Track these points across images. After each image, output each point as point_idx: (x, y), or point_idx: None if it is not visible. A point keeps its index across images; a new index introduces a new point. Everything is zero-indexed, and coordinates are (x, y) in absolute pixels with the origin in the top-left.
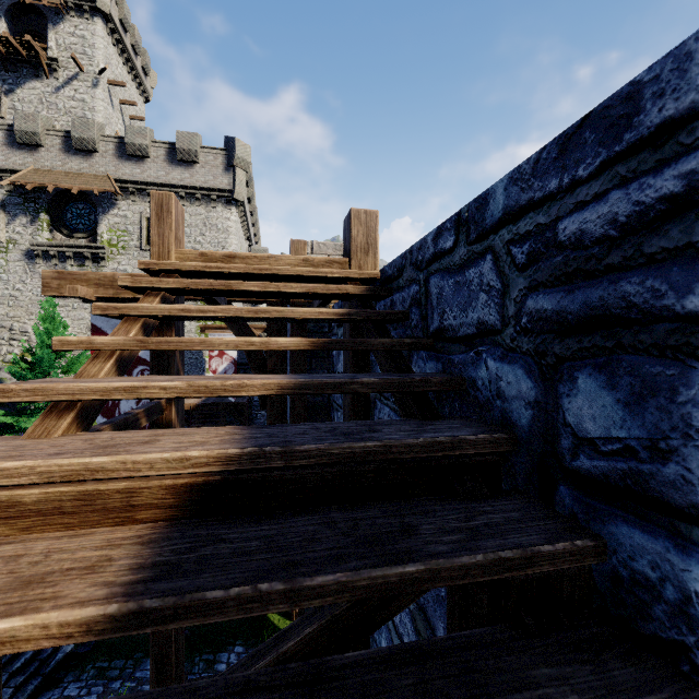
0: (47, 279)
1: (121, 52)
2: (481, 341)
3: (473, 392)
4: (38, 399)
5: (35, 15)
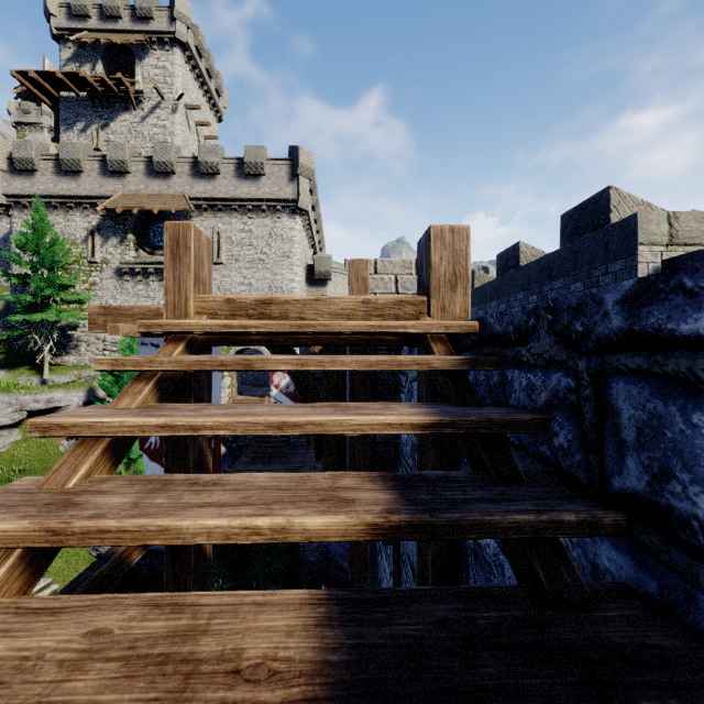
0: (93, 315)
1: (197, 78)
2: None
3: None
4: None
5: (125, 54)
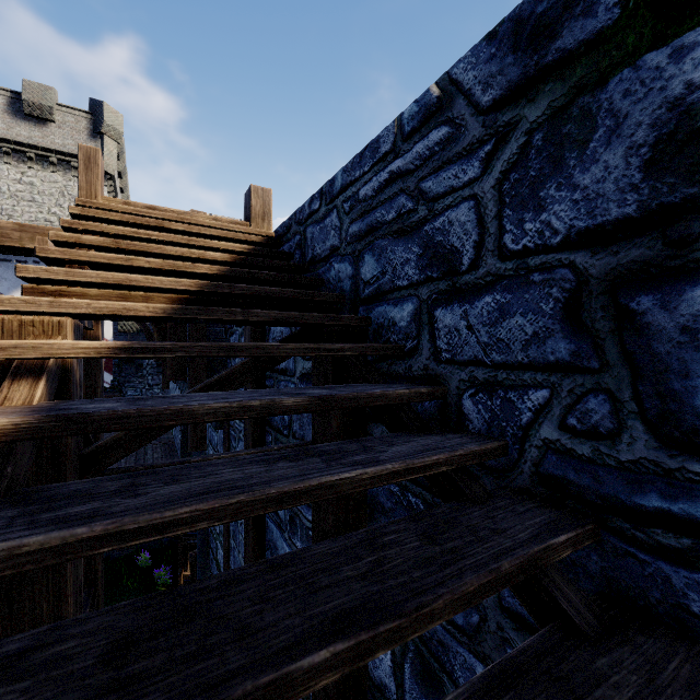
0: None
1: None
2: (332, 256)
3: (328, 286)
4: (67, 257)
5: None
